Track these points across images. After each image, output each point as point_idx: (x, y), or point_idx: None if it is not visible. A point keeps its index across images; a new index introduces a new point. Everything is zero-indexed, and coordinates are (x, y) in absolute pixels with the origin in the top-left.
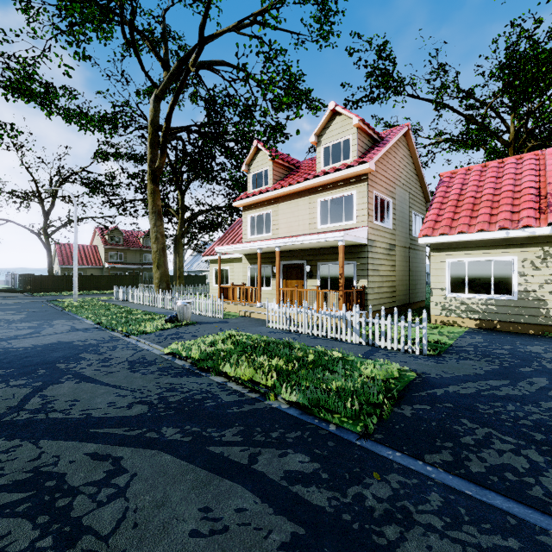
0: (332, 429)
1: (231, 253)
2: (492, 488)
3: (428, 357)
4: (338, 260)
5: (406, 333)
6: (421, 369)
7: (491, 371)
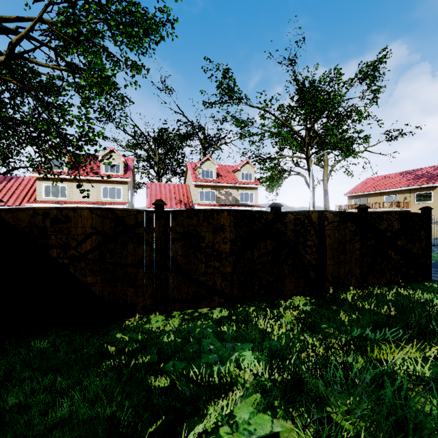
0: None
1: None
2: None
3: None
4: None
5: None
6: None
7: None
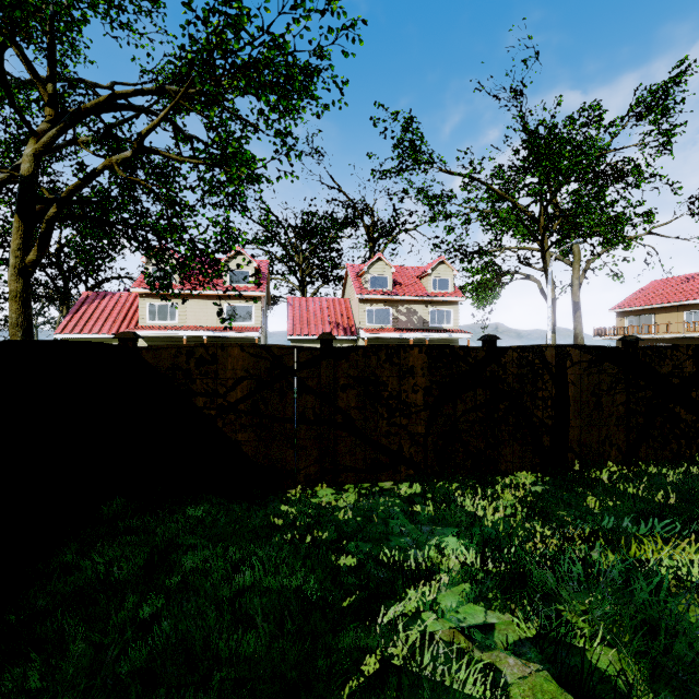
0: None
1: None
2: None
3: None
4: None
5: None
6: None
7: None
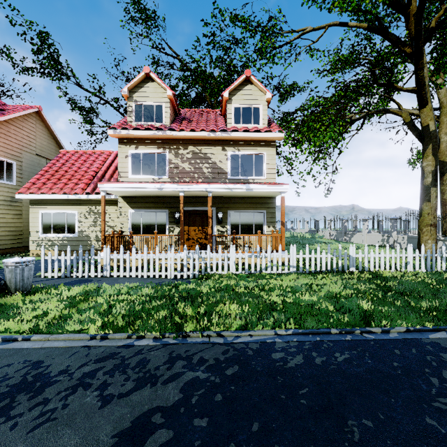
0: None
1: None
2: None
3: None
4: None
5: None
6: None
7: None
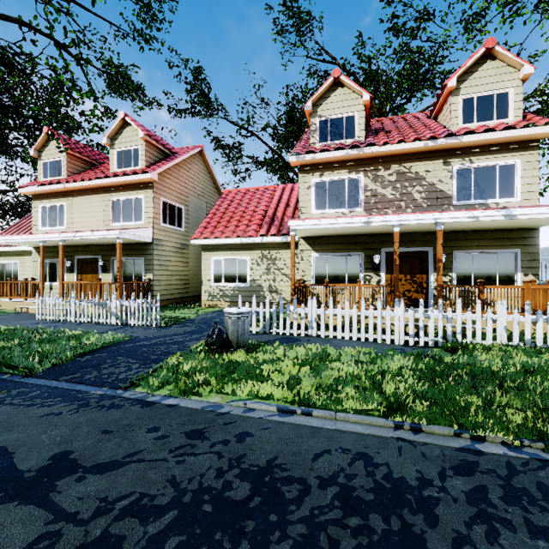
0: (5, 377)
1: (13, 244)
2: (85, 383)
3: (159, 328)
4: (129, 255)
5: (169, 314)
6: (138, 335)
7: (189, 331)
